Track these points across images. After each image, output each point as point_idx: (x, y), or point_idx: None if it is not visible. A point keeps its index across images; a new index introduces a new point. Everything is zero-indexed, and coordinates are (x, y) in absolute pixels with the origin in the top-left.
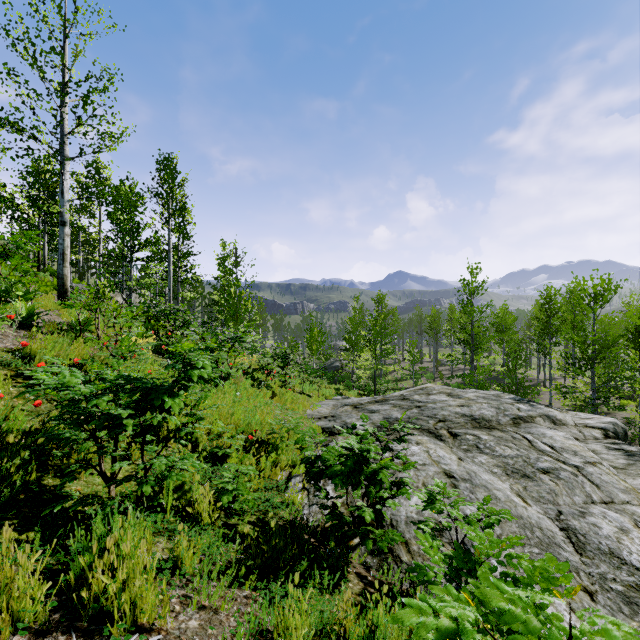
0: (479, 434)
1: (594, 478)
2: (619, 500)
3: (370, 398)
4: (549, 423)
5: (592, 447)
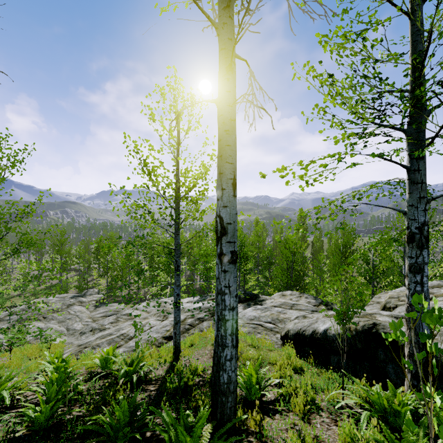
0: (54, 315)
1: (80, 316)
2: (83, 319)
3: (4, 314)
4: (80, 303)
5: (89, 307)
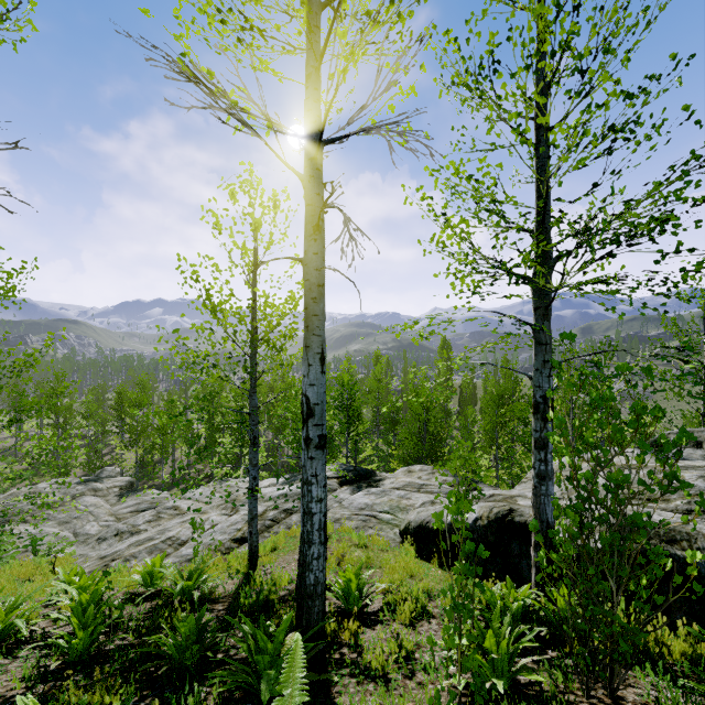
0: (51, 512)
1: (96, 513)
2: (101, 517)
3: None
4: (93, 492)
5: (109, 498)
